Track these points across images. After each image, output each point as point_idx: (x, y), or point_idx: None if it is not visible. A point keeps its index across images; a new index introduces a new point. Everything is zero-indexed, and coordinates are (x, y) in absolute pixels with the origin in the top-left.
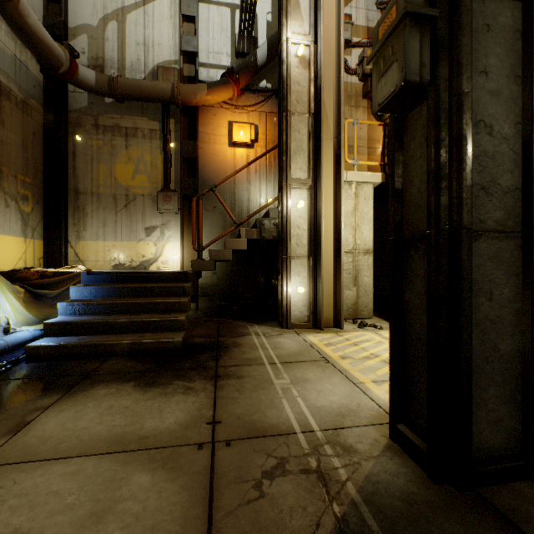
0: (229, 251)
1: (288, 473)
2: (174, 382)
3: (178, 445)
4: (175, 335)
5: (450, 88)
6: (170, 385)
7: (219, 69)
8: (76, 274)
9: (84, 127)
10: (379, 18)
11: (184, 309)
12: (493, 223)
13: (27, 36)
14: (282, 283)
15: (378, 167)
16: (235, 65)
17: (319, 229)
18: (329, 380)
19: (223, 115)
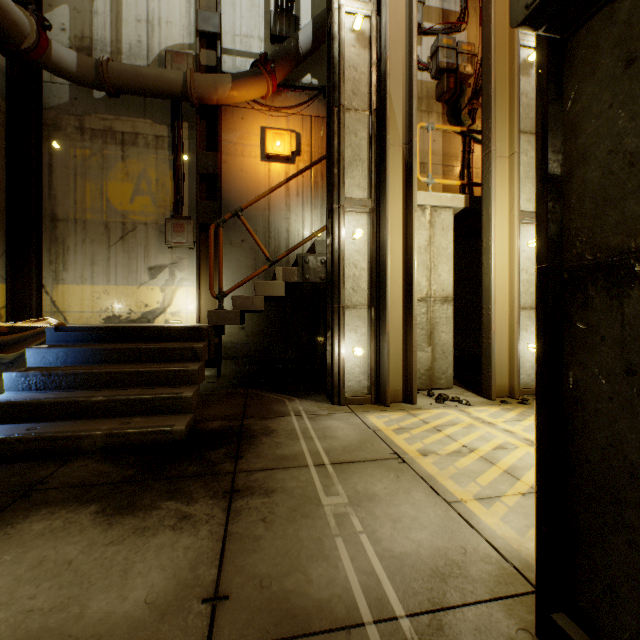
0: (261, 298)
1: None
2: (163, 504)
3: None
4: (177, 421)
5: None
6: (155, 511)
7: (249, 58)
8: (42, 331)
9: (65, 130)
10: None
11: (193, 380)
12: None
13: None
14: (333, 342)
15: (456, 191)
16: (270, 53)
17: (383, 267)
18: (408, 497)
19: (254, 119)
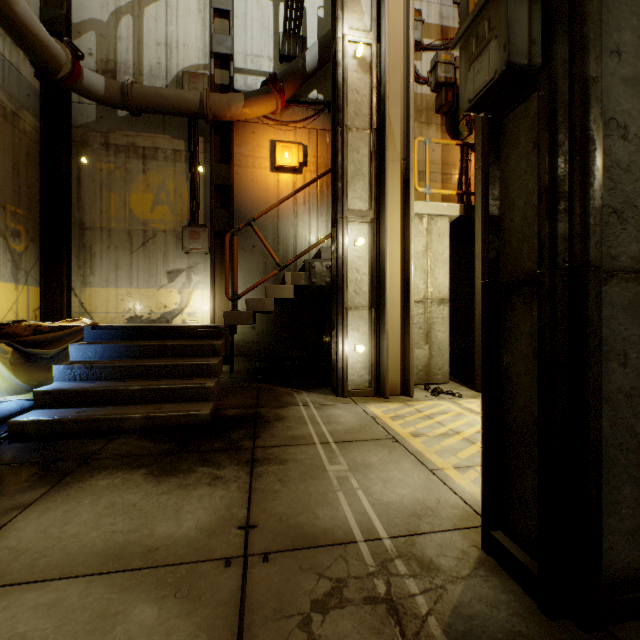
0: (271, 300)
1: (347, 603)
2: (198, 469)
3: (199, 560)
4: (202, 407)
5: (570, 72)
6: (192, 474)
7: (259, 76)
8: (79, 329)
9: (92, 146)
10: (455, 15)
11: (214, 373)
12: (628, 259)
13: (16, 29)
14: (337, 340)
15: (454, 197)
16: (279, 71)
17: (382, 272)
18: (398, 466)
19: (264, 133)
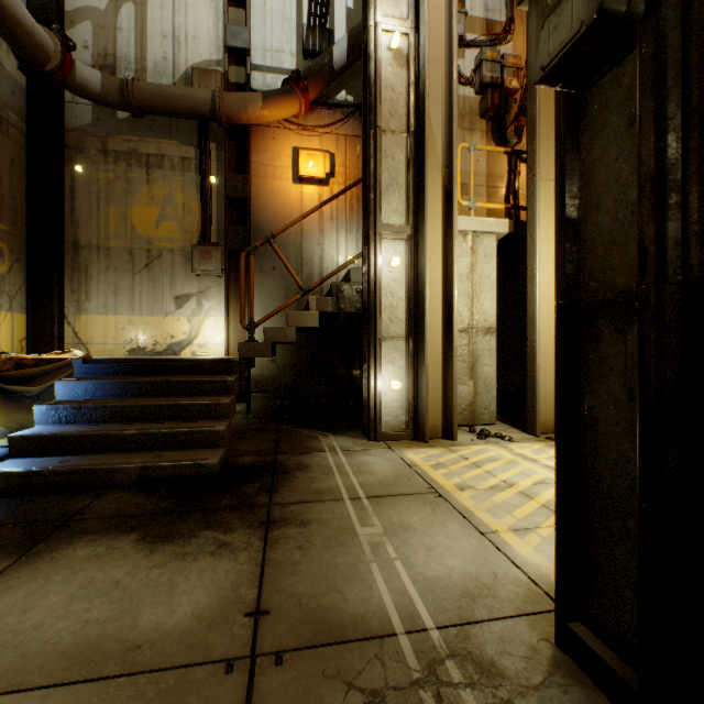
0: (293, 329)
1: None
2: (201, 533)
3: (192, 663)
4: (210, 455)
5: (685, 20)
6: (194, 539)
7: (280, 74)
8: (68, 363)
9: (87, 153)
10: (502, 8)
11: (225, 414)
12: None
13: None
14: (369, 375)
15: (501, 213)
16: (303, 69)
17: (421, 297)
18: (443, 528)
19: (285, 139)
